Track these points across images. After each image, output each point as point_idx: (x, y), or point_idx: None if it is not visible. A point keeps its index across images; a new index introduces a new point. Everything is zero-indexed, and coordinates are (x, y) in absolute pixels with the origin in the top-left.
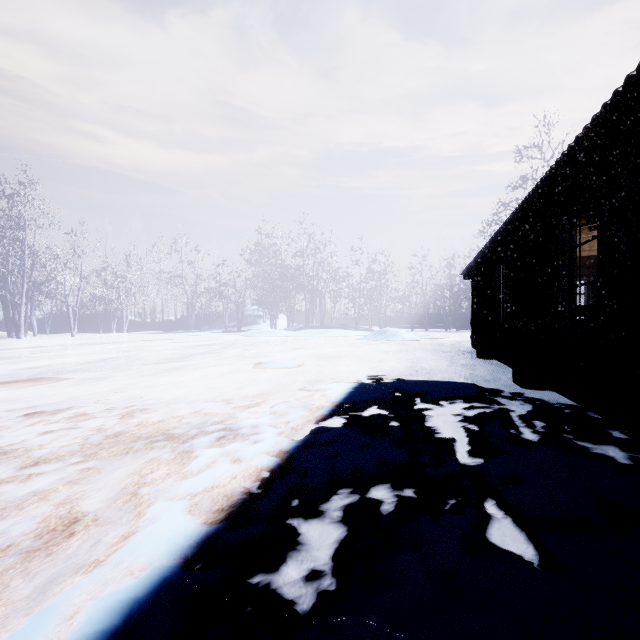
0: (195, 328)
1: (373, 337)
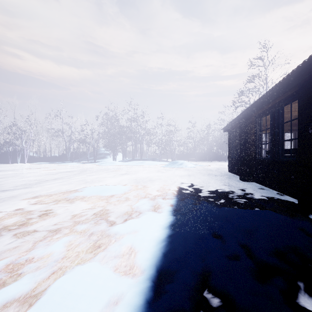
0: (71, 160)
1: (170, 165)
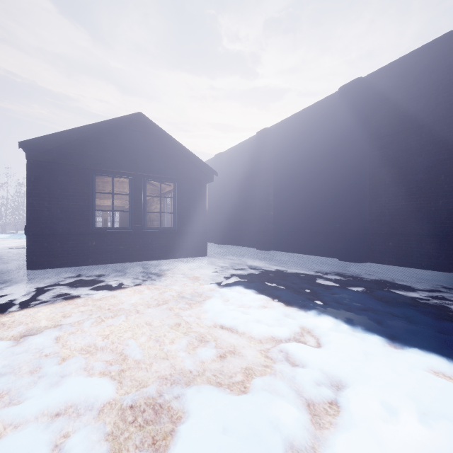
0: None
1: (14, 237)
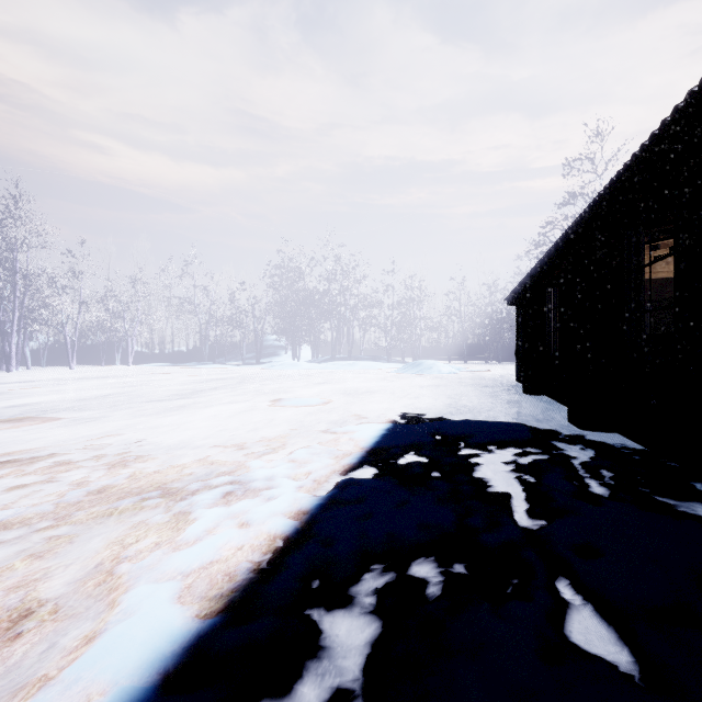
0: (209, 360)
1: (407, 370)
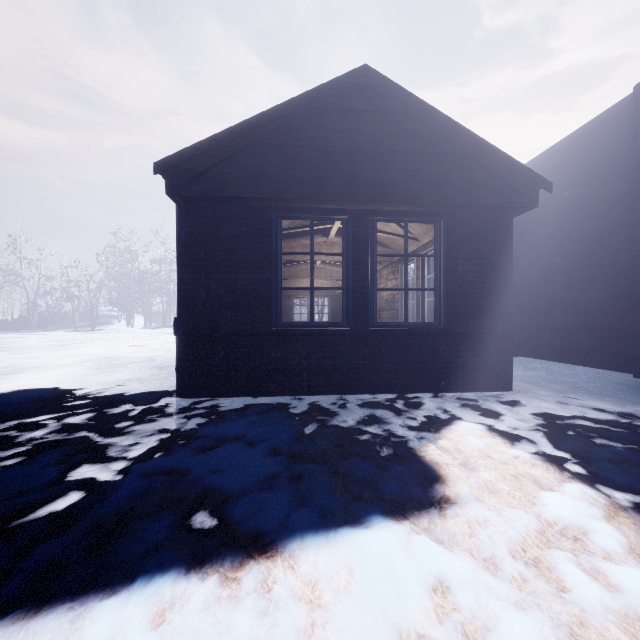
0: (36, 328)
1: None
